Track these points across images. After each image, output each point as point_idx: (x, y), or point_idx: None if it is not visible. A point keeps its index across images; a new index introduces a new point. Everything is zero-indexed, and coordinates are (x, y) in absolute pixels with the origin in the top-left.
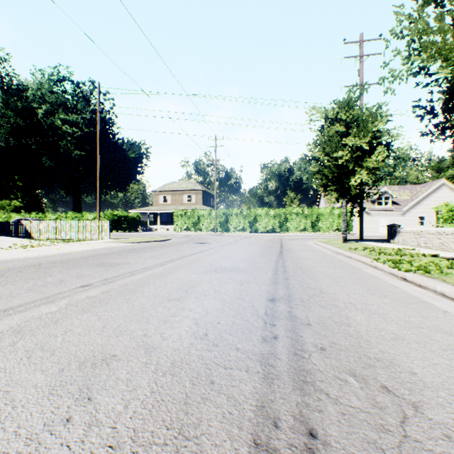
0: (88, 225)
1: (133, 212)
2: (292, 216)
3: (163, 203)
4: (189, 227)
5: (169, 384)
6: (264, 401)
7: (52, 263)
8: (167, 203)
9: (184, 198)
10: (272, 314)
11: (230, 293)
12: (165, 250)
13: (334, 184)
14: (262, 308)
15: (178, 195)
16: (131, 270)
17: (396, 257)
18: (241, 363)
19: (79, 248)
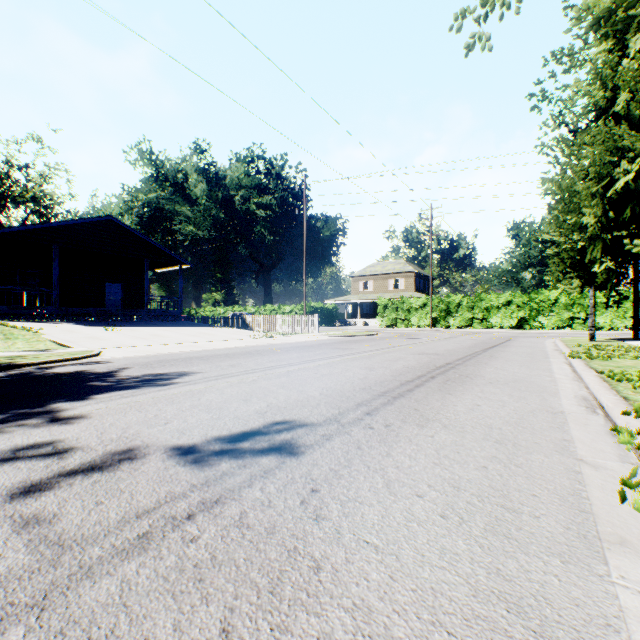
0: (298, 320)
1: (329, 303)
2: (547, 305)
3: (363, 290)
4: (396, 321)
5: (395, 371)
6: (423, 374)
7: (304, 346)
8: (368, 290)
9: (390, 284)
10: (442, 366)
11: (424, 361)
12: (376, 342)
13: (576, 270)
14: (439, 365)
15: (382, 280)
16: (359, 351)
17: (597, 351)
18: (420, 371)
19: (305, 339)
